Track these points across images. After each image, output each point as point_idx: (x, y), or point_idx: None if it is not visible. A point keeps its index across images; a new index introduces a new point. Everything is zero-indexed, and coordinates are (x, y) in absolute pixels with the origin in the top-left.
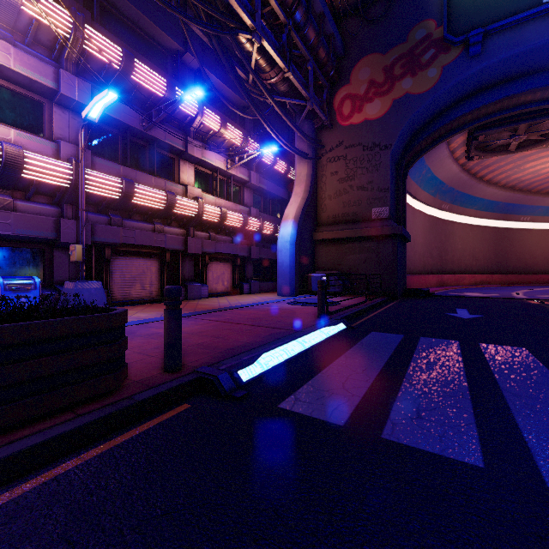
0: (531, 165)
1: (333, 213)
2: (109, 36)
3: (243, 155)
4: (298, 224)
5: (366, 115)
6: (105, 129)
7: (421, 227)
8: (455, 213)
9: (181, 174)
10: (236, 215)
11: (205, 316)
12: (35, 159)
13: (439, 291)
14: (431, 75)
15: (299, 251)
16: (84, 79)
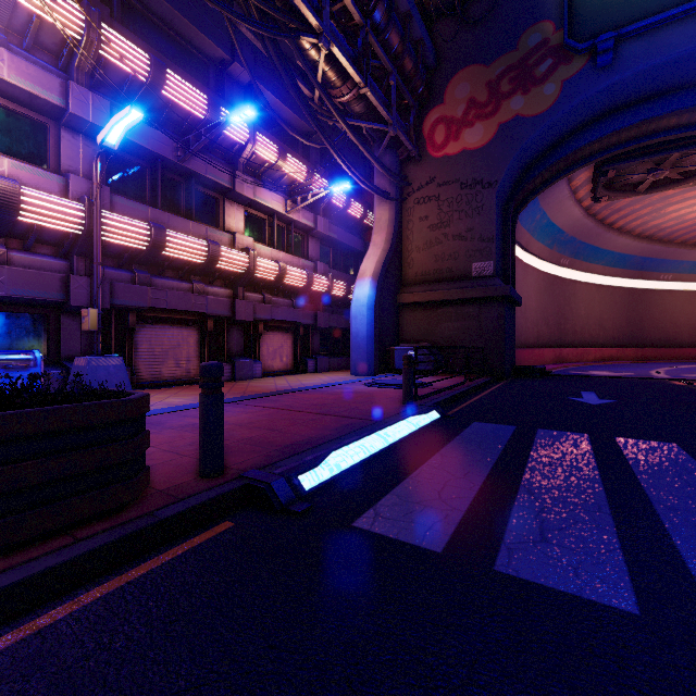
0: (674, 208)
1: (422, 269)
2: (133, 39)
3: (306, 195)
4: (377, 283)
5: (465, 143)
6: (129, 160)
7: (534, 288)
8: (577, 269)
9: (227, 219)
10: (298, 272)
11: (257, 402)
12: (36, 197)
13: (557, 369)
14: (547, 93)
15: (379, 318)
16: (101, 94)
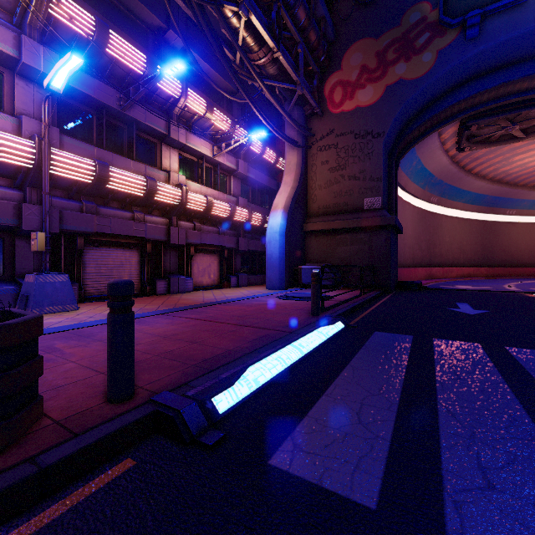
0: (519, 157)
1: (323, 203)
2: (81, 4)
3: (230, 141)
4: (287, 214)
5: (358, 102)
6: (78, 108)
7: (411, 220)
8: (443, 206)
9: (163, 160)
10: (223, 205)
11: (185, 314)
12: None
13: (430, 283)
14: (425, 60)
15: (289, 243)
16: (52, 49)
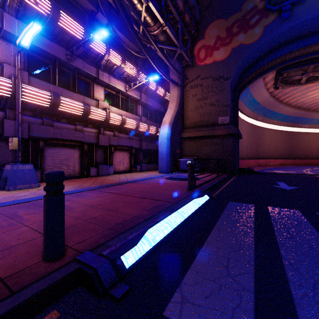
0: (311, 93)
1: (193, 120)
2: None
3: (136, 82)
4: (171, 127)
5: (215, 58)
6: (40, 59)
7: (246, 131)
8: (265, 122)
9: (95, 93)
10: (132, 121)
11: (107, 189)
12: None
13: (257, 169)
14: (256, 32)
15: (172, 144)
16: (23, 22)
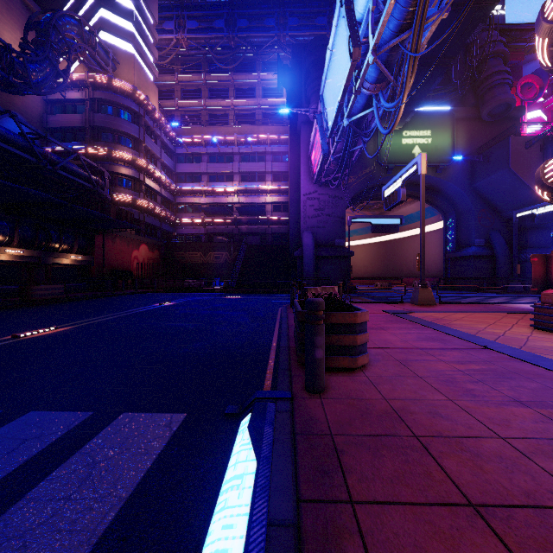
0: None
1: None
2: None
3: None
4: None
5: None
6: None
7: None
8: None
9: None
10: None
11: None
12: None
13: None
14: None
15: None
16: None
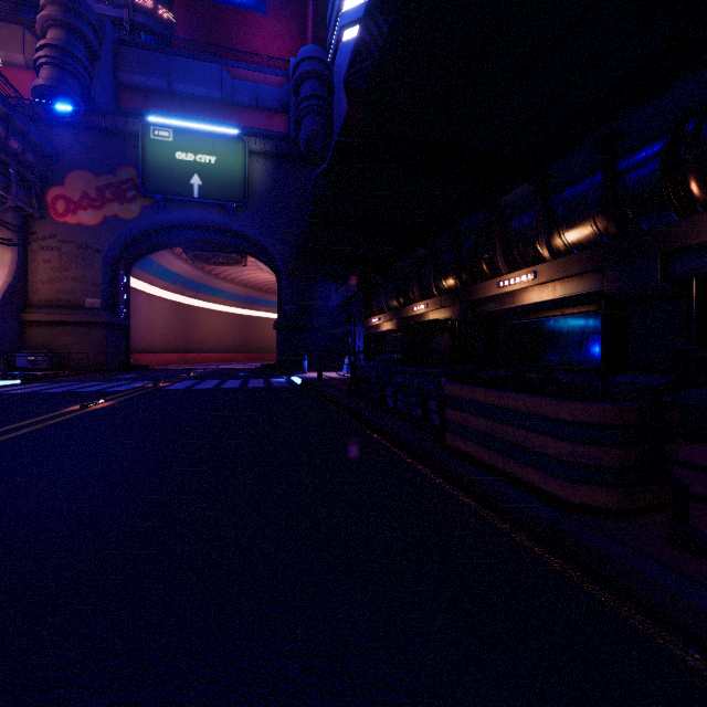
0: (248, 272)
1: (46, 297)
2: None
3: None
4: None
5: (81, 219)
6: None
7: (162, 311)
8: (201, 300)
9: None
10: None
11: None
12: None
13: (170, 367)
14: (134, 209)
15: (1, 332)
16: None
